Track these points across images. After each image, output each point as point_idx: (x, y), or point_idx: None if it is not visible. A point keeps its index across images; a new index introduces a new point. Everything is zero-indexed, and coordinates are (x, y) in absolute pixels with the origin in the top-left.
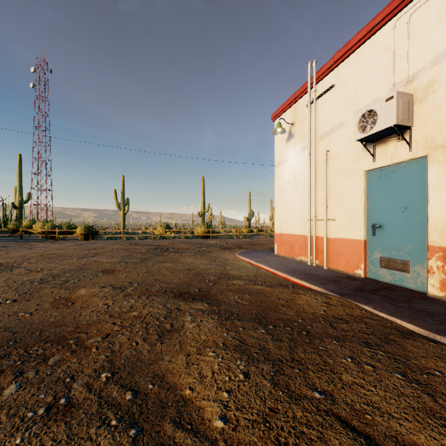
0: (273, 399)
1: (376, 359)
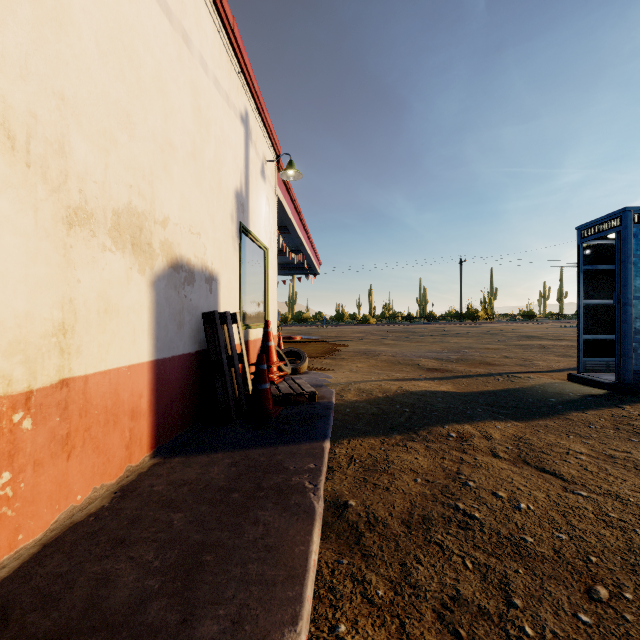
0: (639, 497)
1: (479, 500)
